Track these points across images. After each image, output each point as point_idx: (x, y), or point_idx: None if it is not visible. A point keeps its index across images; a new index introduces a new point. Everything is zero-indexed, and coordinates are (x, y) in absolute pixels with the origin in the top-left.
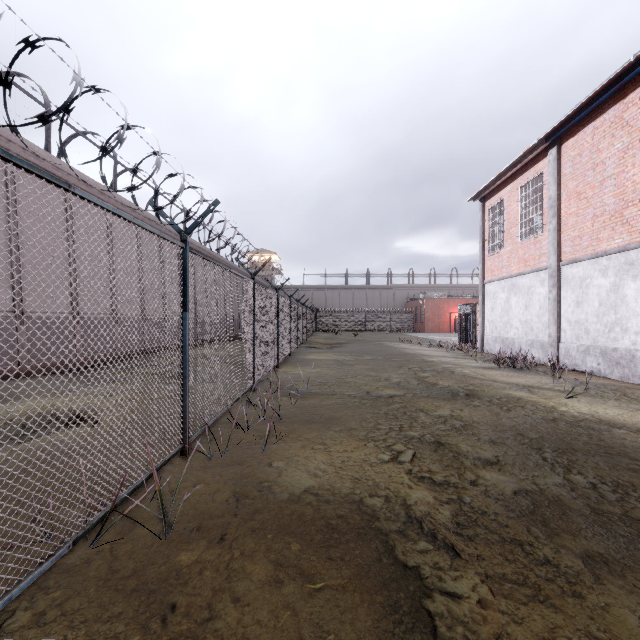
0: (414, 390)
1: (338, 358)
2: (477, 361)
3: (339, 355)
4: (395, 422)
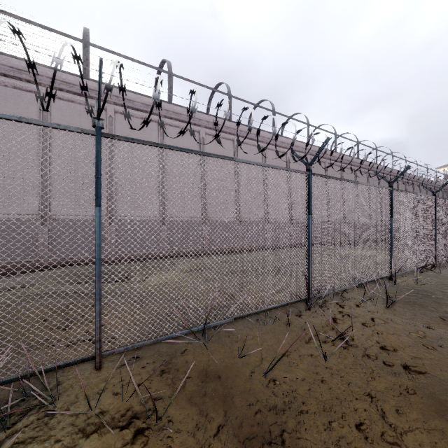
0: None
1: None
2: None
3: None
4: None
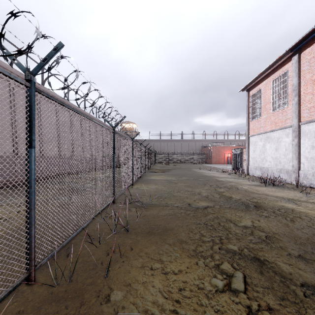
0: (219, 202)
1: (168, 178)
2: (249, 181)
3: (168, 177)
4: (215, 234)
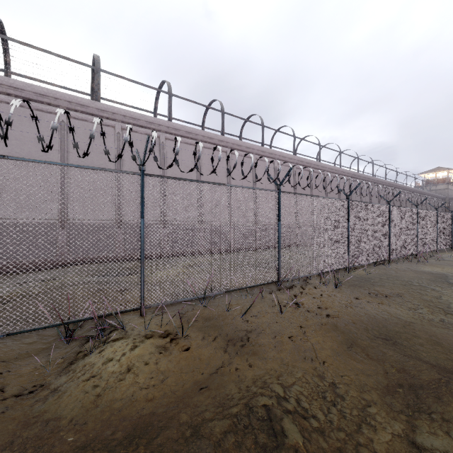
0: None
1: None
2: None
3: None
4: None
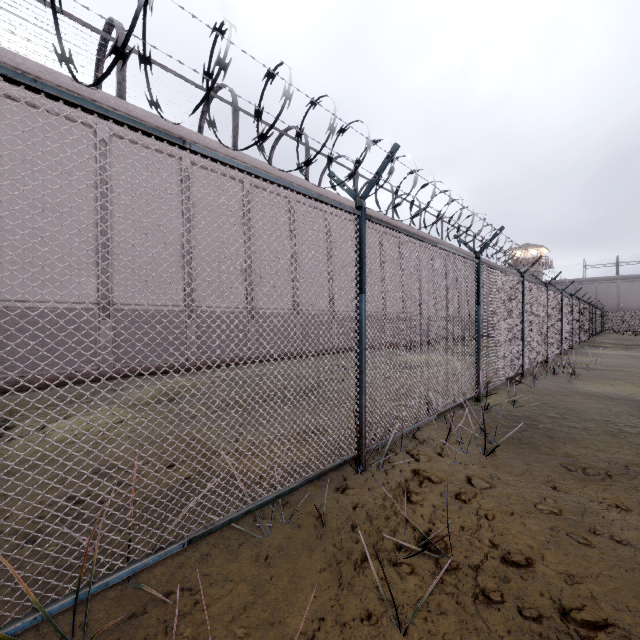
0: None
1: (632, 354)
2: None
3: (634, 352)
4: None
